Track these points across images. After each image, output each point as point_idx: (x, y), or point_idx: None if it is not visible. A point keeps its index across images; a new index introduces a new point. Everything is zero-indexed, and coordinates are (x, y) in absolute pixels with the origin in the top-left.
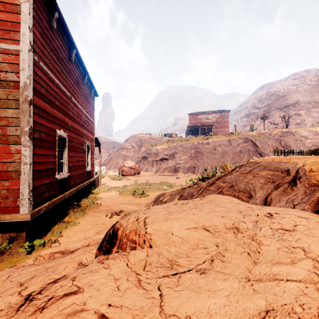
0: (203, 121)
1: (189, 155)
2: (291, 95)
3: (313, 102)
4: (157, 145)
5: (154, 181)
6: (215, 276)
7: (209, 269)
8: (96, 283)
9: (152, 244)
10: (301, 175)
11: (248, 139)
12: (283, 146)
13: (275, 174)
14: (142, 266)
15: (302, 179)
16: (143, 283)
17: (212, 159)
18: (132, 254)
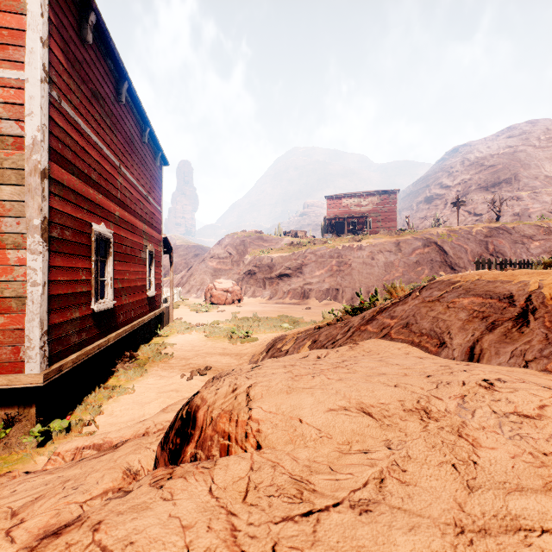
0: (351, 210)
1: (327, 269)
2: (505, 164)
3: (543, 176)
4: (272, 251)
5: (266, 313)
6: (391, 519)
7: (377, 501)
8: (143, 538)
9: (261, 441)
10: (536, 306)
11: (431, 240)
12: (491, 253)
13: (488, 303)
14: (240, 492)
15: (539, 312)
16: (242, 536)
17: (367, 276)
18: (221, 467)
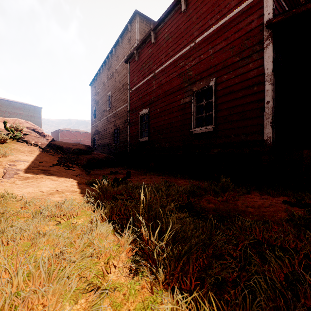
0: None
1: None
2: None
3: None
4: None
5: None
6: None
7: None
8: None
9: None
10: None
11: None
12: None
13: None
14: None
15: None
16: None
17: None
18: None
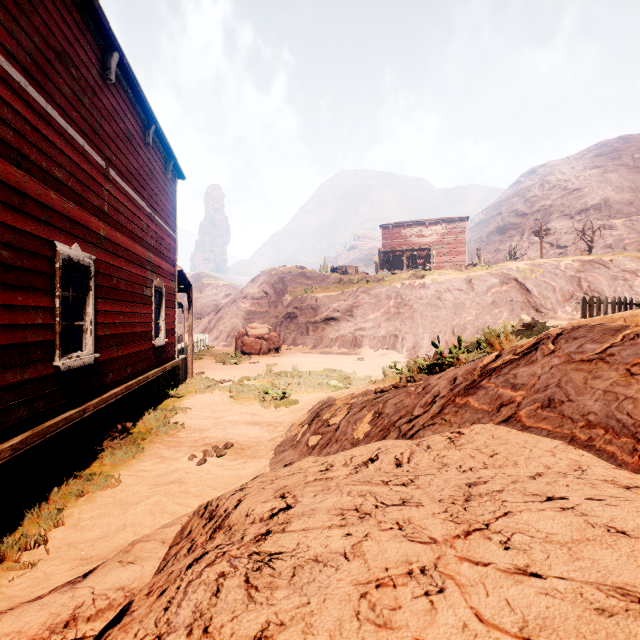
0: (411, 242)
1: (383, 311)
2: (593, 188)
3: (639, 202)
4: (316, 290)
5: (309, 366)
6: None
7: None
8: None
9: None
10: None
11: (510, 277)
12: (586, 292)
13: None
14: None
15: None
16: None
17: (432, 320)
18: None
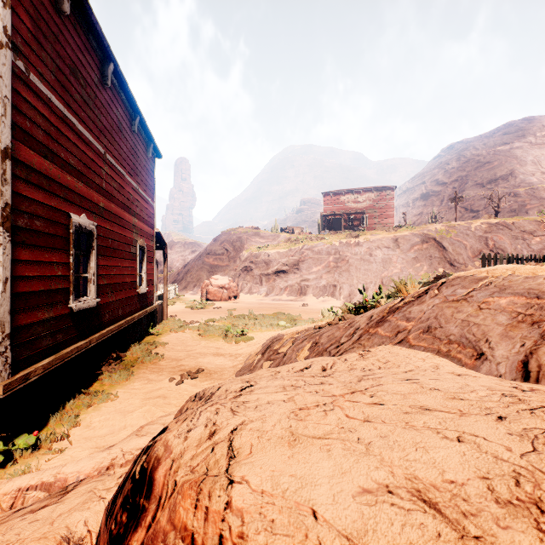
0: (348, 206)
1: (324, 265)
2: (501, 161)
3: (540, 173)
4: (268, 247)
5: (263, 310)
6: None
7: None
8: None
9: None
10: None
11: (430, 236)
12: (491, 249)
13: (535, 304)
14: None
15: None
16: None
17: (365, 272)
18: None
